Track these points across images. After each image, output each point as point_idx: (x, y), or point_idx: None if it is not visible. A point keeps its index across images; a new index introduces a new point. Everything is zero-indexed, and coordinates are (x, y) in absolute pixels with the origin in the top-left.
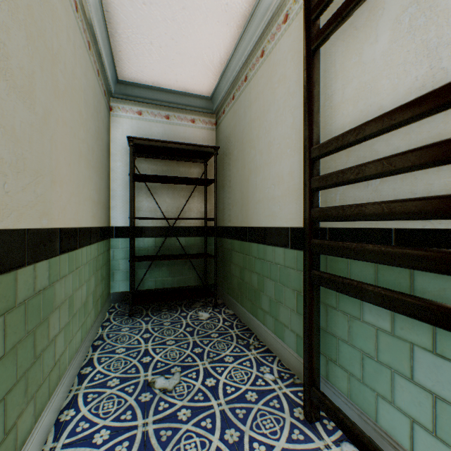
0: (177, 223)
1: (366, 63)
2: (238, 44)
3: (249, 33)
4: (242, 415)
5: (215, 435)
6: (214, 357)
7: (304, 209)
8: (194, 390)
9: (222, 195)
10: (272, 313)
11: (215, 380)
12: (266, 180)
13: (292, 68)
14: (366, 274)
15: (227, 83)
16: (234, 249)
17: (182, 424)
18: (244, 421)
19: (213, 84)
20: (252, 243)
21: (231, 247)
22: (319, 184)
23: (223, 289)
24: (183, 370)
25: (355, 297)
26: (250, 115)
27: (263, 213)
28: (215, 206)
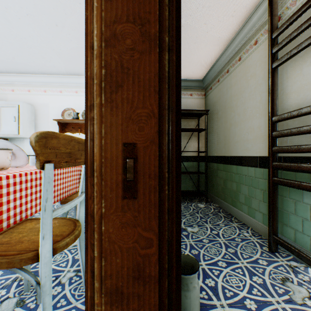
0: (182, 154)
1: (304, 75)
2: (223, 53)
3: (230, 48)
4: (234, 245)
5: (223, 249)
6: (213, 223)
7: (268, 147)
8: (207, 234)
9: (209, 137)
10: (246, 203)
11: (217, 232)
12: (242, 130)
13: (260, 70)
14: (304, 179)
15: (214, 73)
16: (218, 169)
17: (205, 243)
18: (235, 247)
19: (204, 73)
20: (232, 165)
21: (216, 168)
22: (277, 135)
23: (210, 192)
24: (199, 226)
25: (296, 188)
26: (231, 92)
27: (240, 148)
28: (206, 144)
